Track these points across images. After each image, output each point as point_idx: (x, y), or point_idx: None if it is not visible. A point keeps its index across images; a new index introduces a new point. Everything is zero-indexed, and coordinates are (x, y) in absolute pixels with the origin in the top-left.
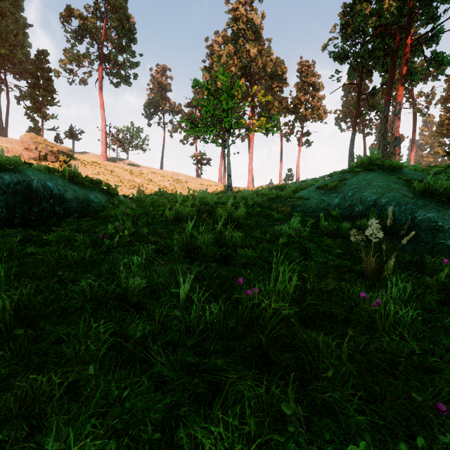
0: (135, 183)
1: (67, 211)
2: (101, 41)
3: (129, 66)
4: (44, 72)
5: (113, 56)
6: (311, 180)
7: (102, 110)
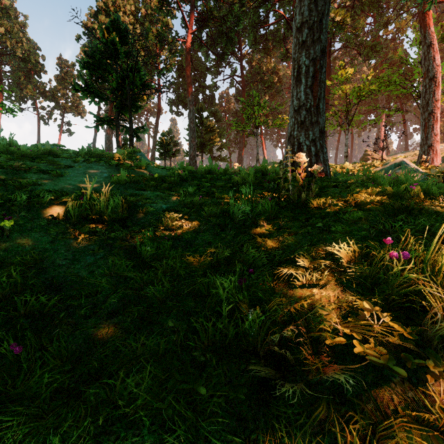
0: None
1: None
2: None
3: None
4: None
5: None
6: None
7: None
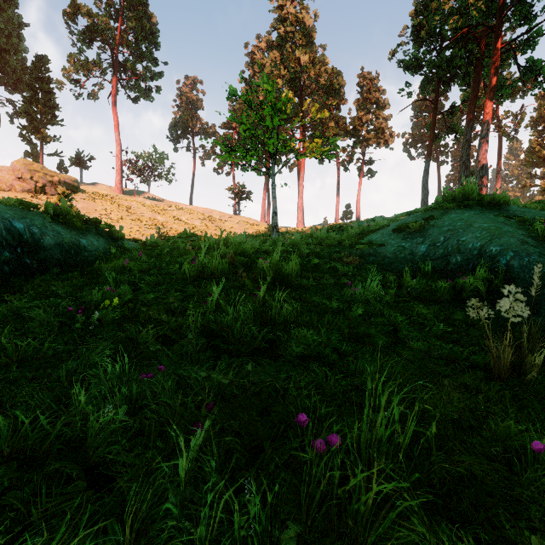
0: (157, 221)
1: (44, 263)
2: (115, 45)
3: (150, 77)
4: (44, 83)
5: (130, 64)
6: (382, 219)
7: (116, 130)
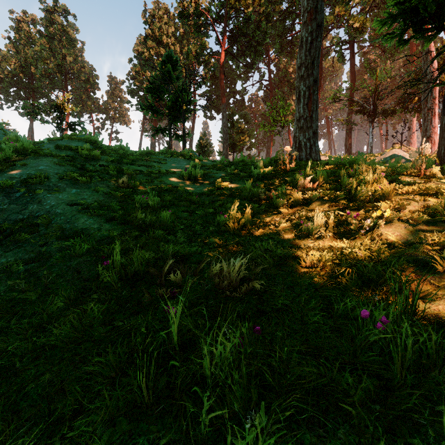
0: None
1: None
2: None
3: None
4: None
5: None
6: None
7: None
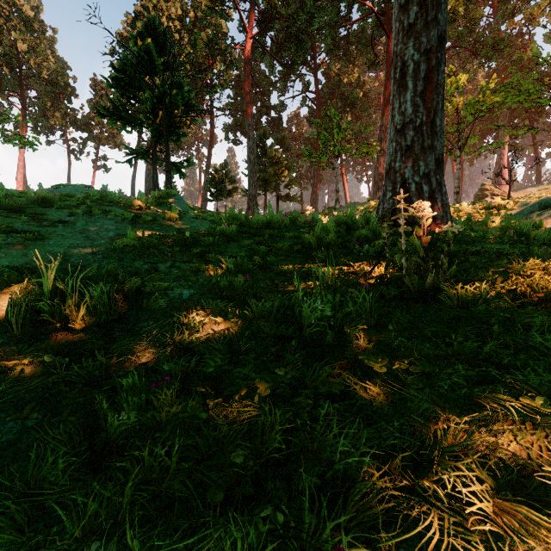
0: None
1: None
2: None
3: None
4: None
5: None
6: None
7: None
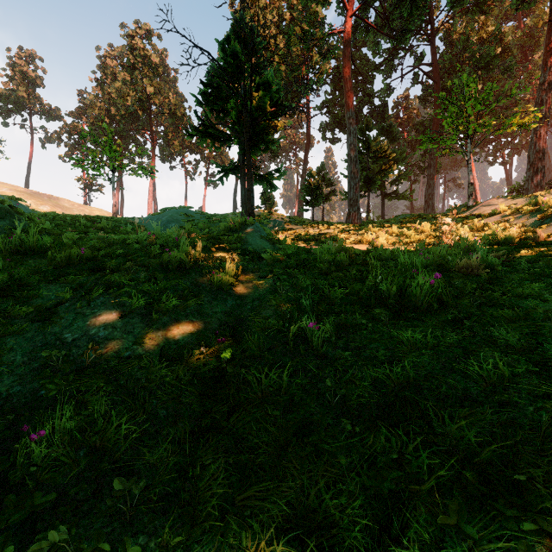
0: None
1: None
2: None
3: None
4: None
5: None
6: None
7: None
